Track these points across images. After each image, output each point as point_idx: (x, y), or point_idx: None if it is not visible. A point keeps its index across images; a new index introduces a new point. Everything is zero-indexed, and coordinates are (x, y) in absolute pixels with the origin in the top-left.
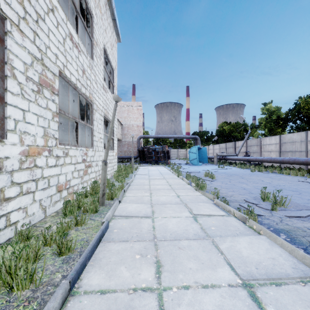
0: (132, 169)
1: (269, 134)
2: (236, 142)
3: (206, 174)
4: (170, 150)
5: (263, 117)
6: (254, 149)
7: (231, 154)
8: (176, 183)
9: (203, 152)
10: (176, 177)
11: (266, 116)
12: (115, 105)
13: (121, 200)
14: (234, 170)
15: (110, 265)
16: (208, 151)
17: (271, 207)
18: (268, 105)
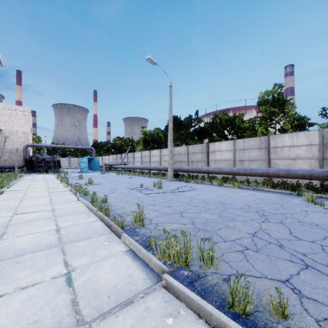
0: (16, 176)
1: (144, 149)
2: (122, 154)
3: (79, 177)
4: (70, 159)
5: (141, 137)
6: (131, 160)
7: (116, 164)
8: (52, 182)
9: (96, 162)
10: (56, 179)
11: (143, 137)
12: (5, 140)
13: (9, 188)
14: (108, 175)
15: (8, 195)
16: (105, 160)
17: (85, 184)
18: (144, 129)
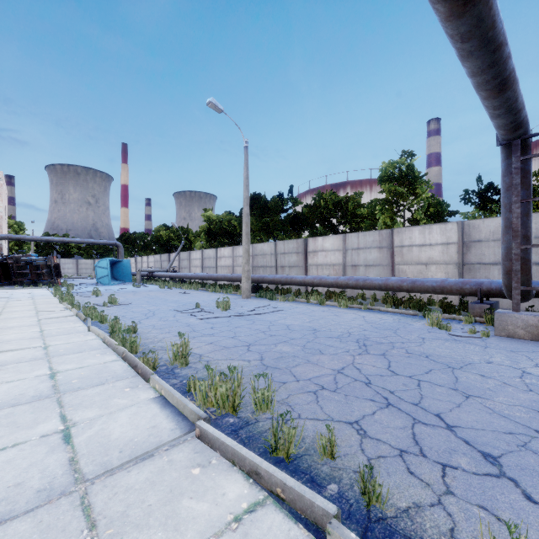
0: None
1: (208, 246)
2: (170, 254)
3: (94, 292)
4: (78, 261)
5: (203, 226)
6: (185, 264)
7: (161, 270)
8: (45, 301)
9: (124, 267)
10: (53, 297)
11: (206, 225)
12: None
13: None
14: (145, 288)
15: None
16: (142, 264)
17: (104, 304)
18: (208, 213)
